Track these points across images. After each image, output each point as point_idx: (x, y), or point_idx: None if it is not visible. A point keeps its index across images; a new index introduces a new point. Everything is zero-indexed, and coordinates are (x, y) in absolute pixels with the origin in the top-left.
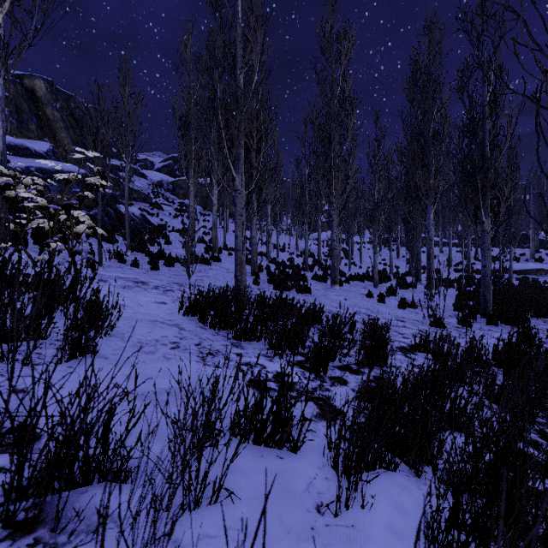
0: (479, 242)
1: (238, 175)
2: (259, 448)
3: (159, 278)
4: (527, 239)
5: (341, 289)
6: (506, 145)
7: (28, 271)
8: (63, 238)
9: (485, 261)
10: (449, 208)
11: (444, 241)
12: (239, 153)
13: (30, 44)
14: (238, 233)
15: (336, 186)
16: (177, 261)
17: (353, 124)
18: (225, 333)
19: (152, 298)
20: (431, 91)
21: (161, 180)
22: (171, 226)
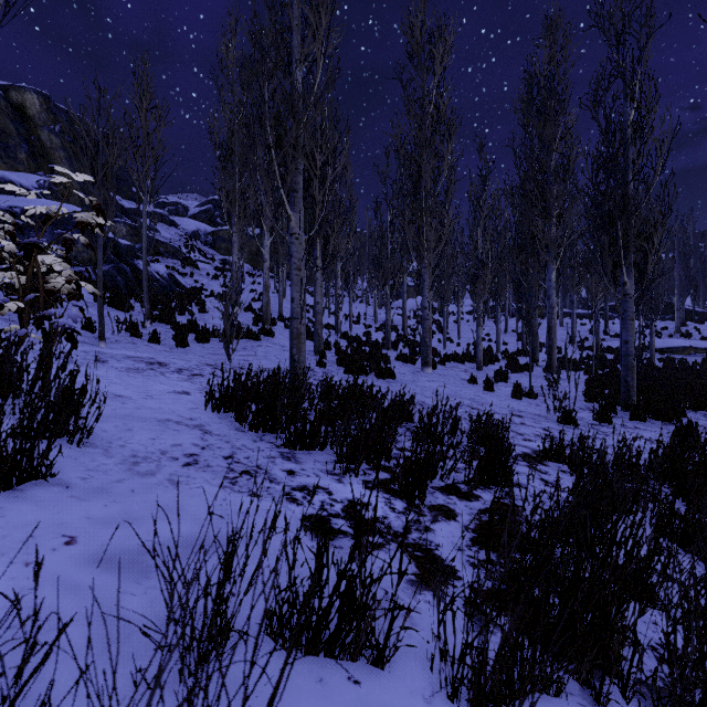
0: (619, 310)
1: (294, 213)
2: (315, 661)
3: (186, 358)
4: (669, 308)
5: (434, 373)
6: (655, 180)
7: None
8: None
9: (627, 335)
10: (573, 268)
11: (565, 310)
12: (296, 182)
13: None
14: (294, 294)
15: (427, 235)
16: (214, 335)
17: (450, 153)
18: (273, 438)
19: (170, 386)
20: (552, 111)
21: (197, 229)
22: (209, 290)
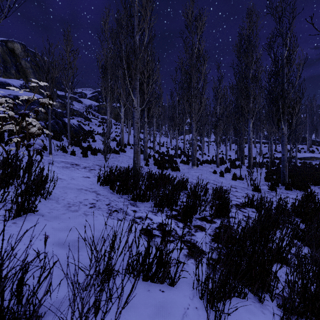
0: (280, 140)
1: (135, 98)
2: (146, 283)
3: (87, 162)
4: (304, 139)
5: (197, 169)
6: (296, 82)
7: (1, 157)
8: (25, 136)
9: (283, 152)
10: (260, 121)
11: (257, 140)
12: (136, 85)
13: (5, 16)
14: (135, 134)
15: (194, 107)
16: (99, 152)
17: (204, 70)
18: (126, 196)
19: (81, 174)
20: (250, 51)
21: (91, 104)
22: (96, 131)
